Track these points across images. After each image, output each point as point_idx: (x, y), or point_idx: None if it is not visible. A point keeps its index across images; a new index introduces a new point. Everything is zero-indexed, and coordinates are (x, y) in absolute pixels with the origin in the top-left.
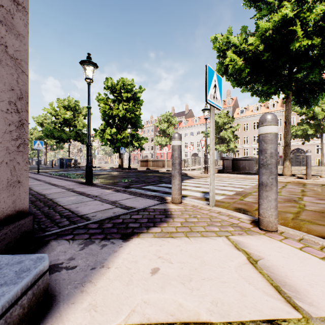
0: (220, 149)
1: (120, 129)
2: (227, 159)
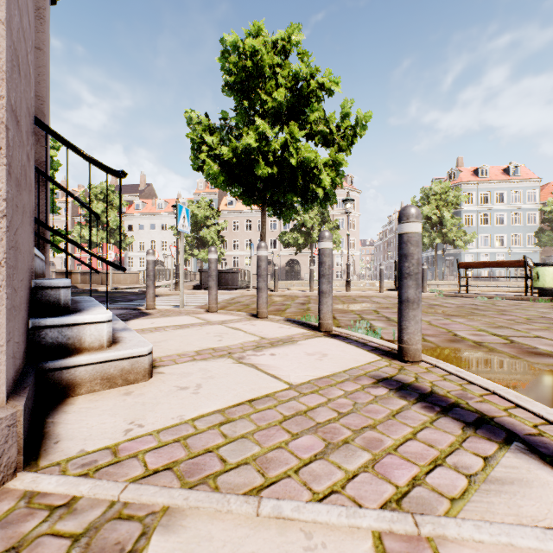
0: (200, 255)
1: None
2: (205, 272)
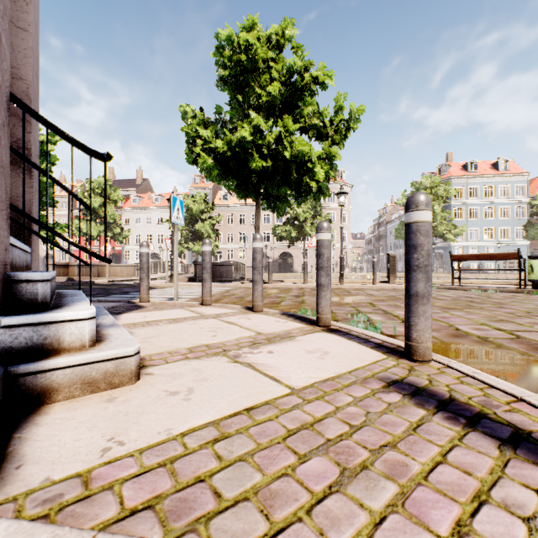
0: (195, 248)
1: None
2: (200, 264)
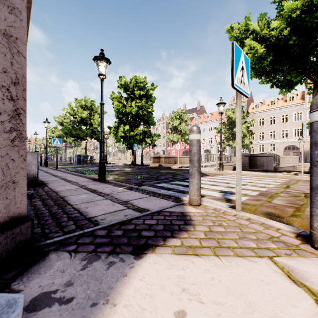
0: (233, 145)
1: (132, 126)
2: (243, 156)
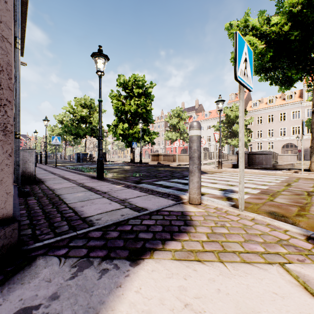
0: (232, 143)
1: (131, 124)
2: None
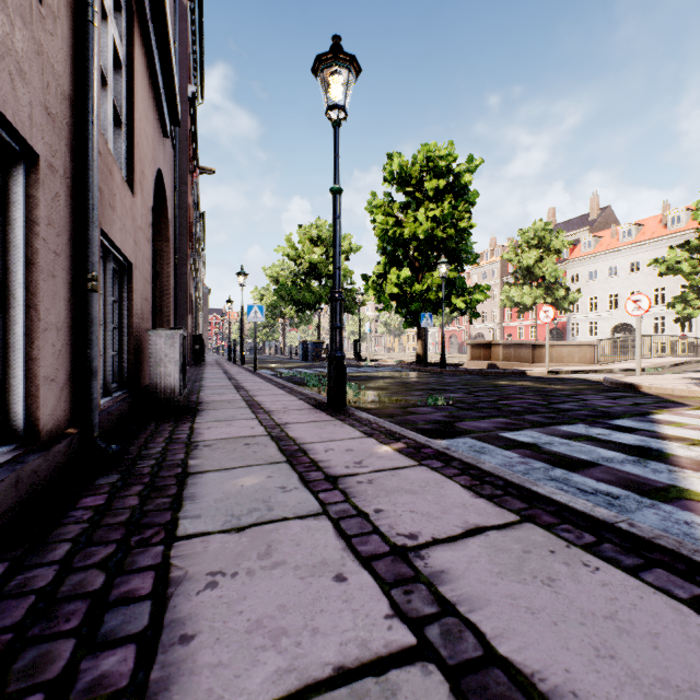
0: None
1: (419, 270)
2: None
